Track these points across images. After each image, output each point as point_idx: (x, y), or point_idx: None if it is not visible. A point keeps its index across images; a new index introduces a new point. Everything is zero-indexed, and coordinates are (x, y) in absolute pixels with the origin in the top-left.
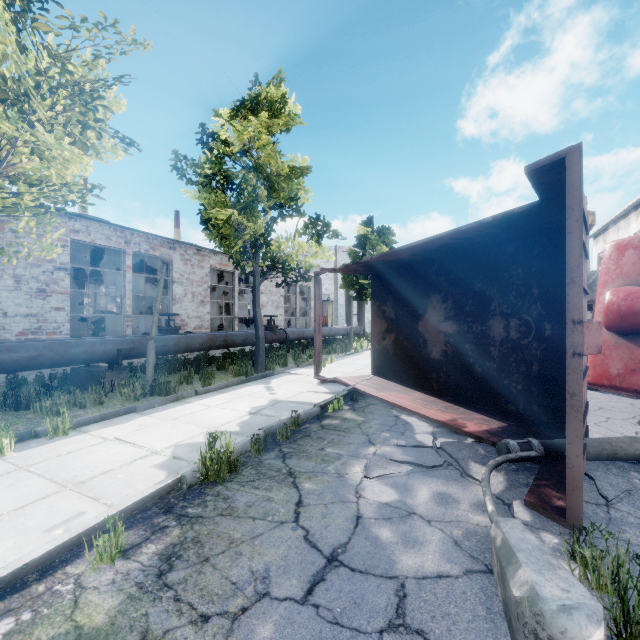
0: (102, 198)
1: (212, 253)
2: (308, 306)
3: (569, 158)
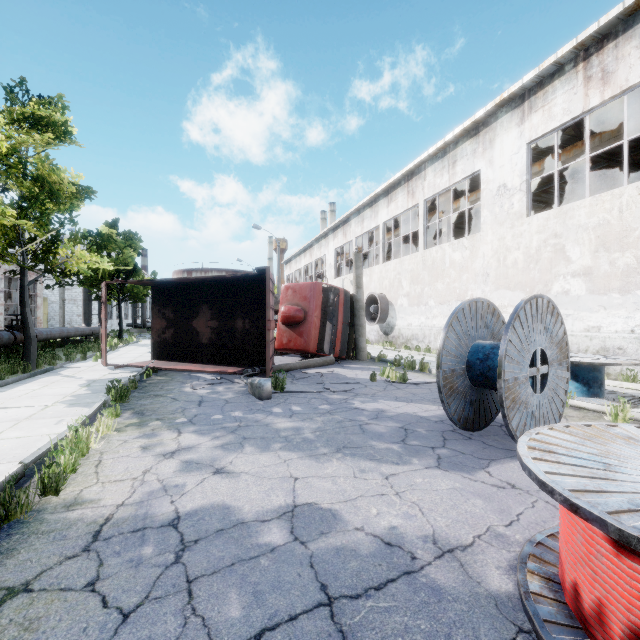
0: None
1: None
2: (33, 304)
3: (267, 270)
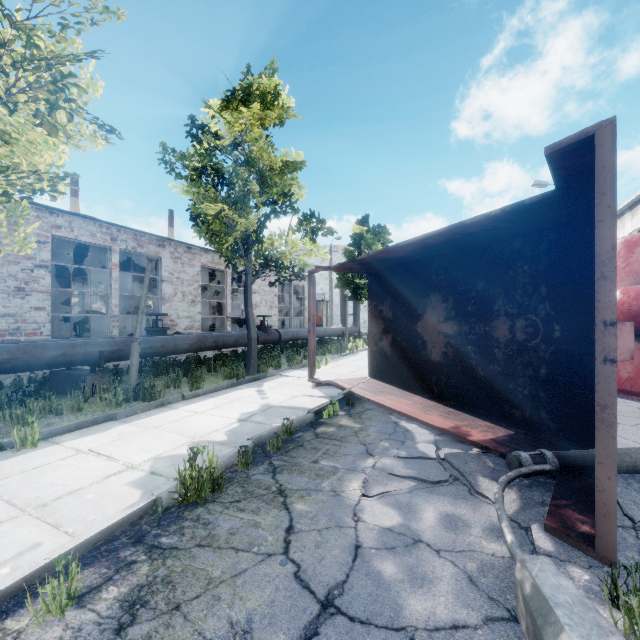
0: (75, 187)
1: (203, 251)
2: (303, 306)
3: (599, 135)
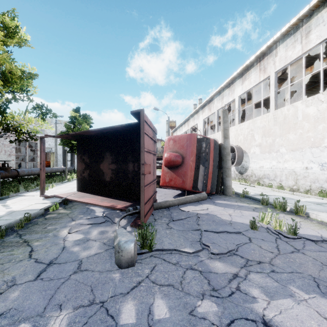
0: None
1: None
2: (35, 155)
3: (141, 112)
